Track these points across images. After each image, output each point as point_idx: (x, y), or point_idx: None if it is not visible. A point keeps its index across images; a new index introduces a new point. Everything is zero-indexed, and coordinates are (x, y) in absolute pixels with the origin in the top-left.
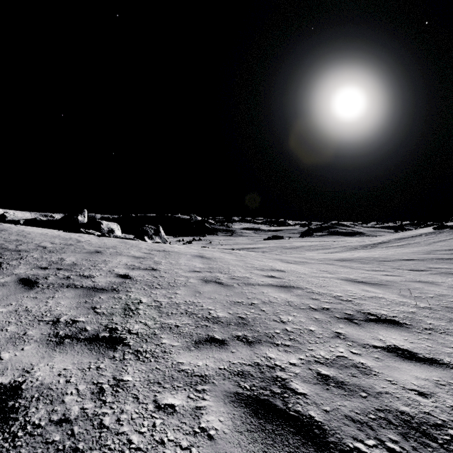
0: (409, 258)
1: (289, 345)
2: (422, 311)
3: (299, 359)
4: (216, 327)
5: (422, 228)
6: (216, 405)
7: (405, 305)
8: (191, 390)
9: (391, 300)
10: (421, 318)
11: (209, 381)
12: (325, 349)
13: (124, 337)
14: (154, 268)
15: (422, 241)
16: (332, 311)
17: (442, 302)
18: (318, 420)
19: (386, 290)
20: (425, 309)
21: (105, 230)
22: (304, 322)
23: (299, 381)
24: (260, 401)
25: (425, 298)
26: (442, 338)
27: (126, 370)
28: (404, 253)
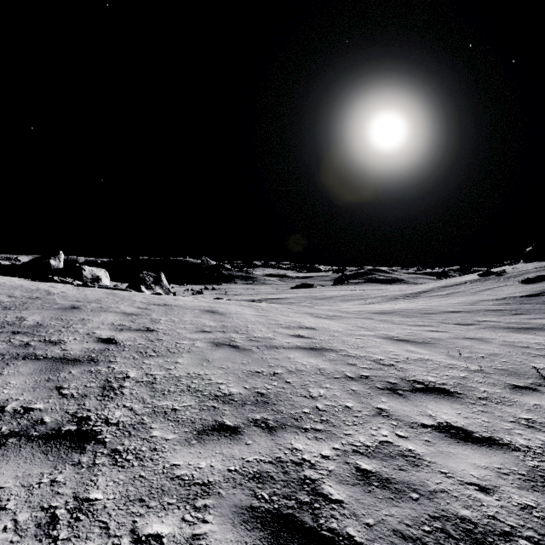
0: (455, 310)
1: (321, 430)
2: (474, 375)
3: (334, 449)
4: (228, 408)
5: (466, 274)
6: (221, 530)
7: (454, 368)
8: (187, 508)
9: (438, 362)
10: (474, 384)
11: (213, 491)
12: (366, 432)
13: (99, 431)
14: (150, 328)
15: (467, 289)
16: (372, 379)
17: (495, 363)
18: (358, 540)
19: (433, 350)
20: (476, 373)
21: (88, 278)
22: (339, 396)
23: (334, 483)
24: (282, 518)
25: (475, 358)
26: (499, 410)
27: (95, 483)
28: (449, 304)
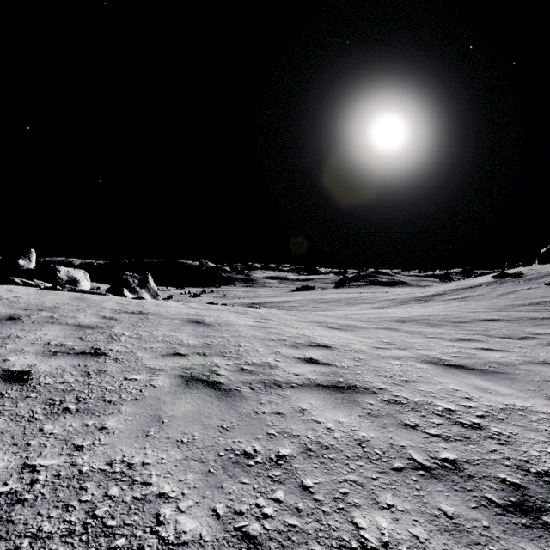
0: (490, 318)
1: None
2: None
3: None
4: None
5: (476, 276)
6: None
7: None
8: None
9: (547, 417)
10: None
11: None
12: None
13: None
14: (99, 351)
15: (486, 292)
16: (468, 473)
17: None
18: None
19: (514, 386)
20: None
21: (64, 280)
22: (428, 544)
23: None
24: None
25: None
26: None
27: None
28: (474, 309)
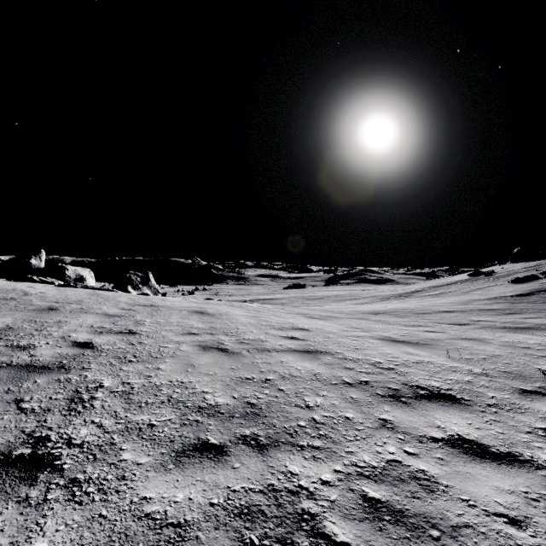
0: (448, 310)
1: (319, 447)
2: (478, 379)
3: (335, 471)
4: (213, 423)
5: (456, 274)
6: None
7: (457, 371)
8: None
9: (440, 365)
10: (480, 389)
11: (190, 535)
12: (370, 449)
13: (57, 455)
14: (133, 331)
15: (458, 289)
16: (372, 385)
17: (498, 365)
18: None
19: (432, 351)
20: (481, 376)
21: (72, 278)
22: (338, 405)
23: (338, 518)
24: None
25: (477, 360)
26: (512, 419)
27: (42, 527)
28: (441, 304)
